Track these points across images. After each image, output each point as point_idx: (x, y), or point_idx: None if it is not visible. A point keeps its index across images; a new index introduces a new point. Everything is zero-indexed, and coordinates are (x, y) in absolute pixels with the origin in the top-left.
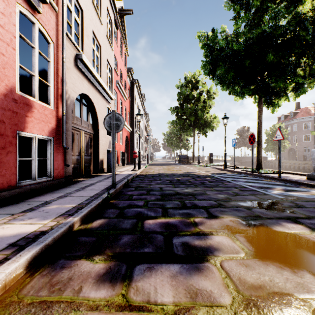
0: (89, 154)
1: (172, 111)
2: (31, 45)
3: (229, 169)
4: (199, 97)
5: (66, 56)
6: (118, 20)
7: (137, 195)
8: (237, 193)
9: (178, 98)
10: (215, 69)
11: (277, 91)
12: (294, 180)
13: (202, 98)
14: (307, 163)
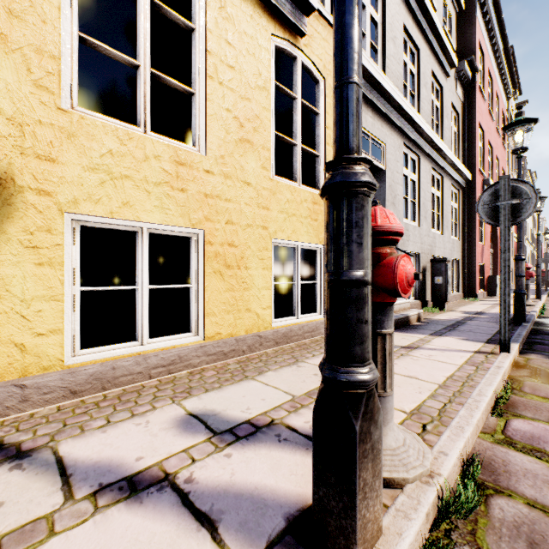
0: None
1: None
2: None
3: None
4: None
5: None
6: None
7: None
8: None
9: None
10: None
11: None
12: None
13: None
14: None
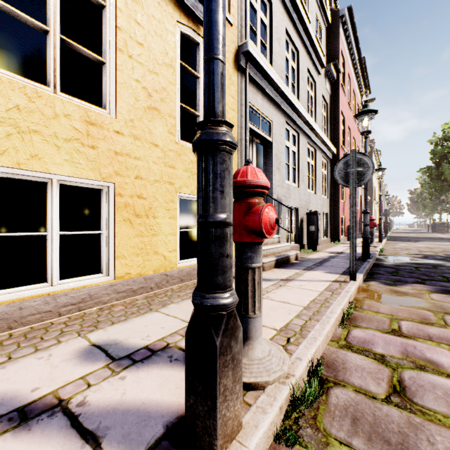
0: None
1: (422, 173)
2: (357, 191)
3: None
4: None
5: None
6: None
7: (397, 239)
8: (449, 241)
9: (431, 158)
10: None
11: None
12: None
13: None
14: None
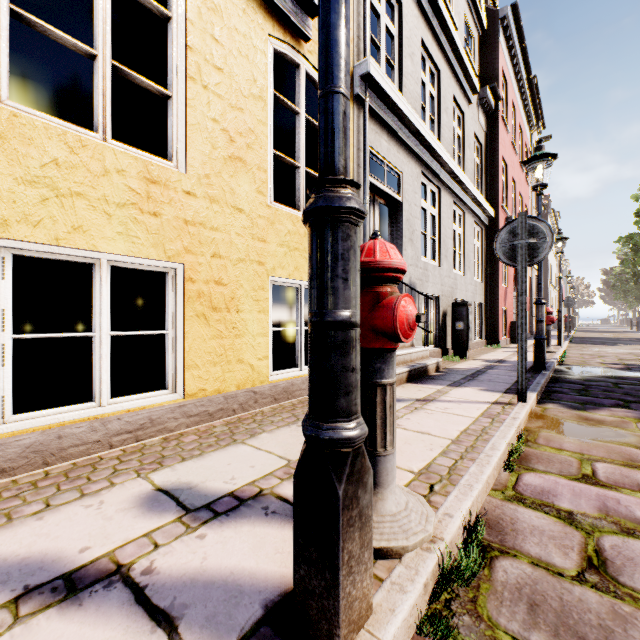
0: None
1: (622, 244)
2: None
3: None
4: None
5: None
6: None
7: (584, 341)
8: None
9: (637, 221)
10: None
11: None
12: None
13: None
14: None
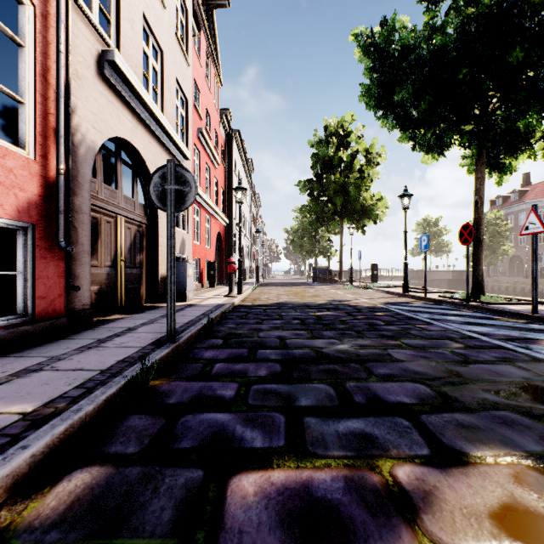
0: (137, 265)
1: (302, 189)
2: None
3: (413, 293)
4: (351, 162)
5: (76, 49)
6: (202, 15)
7: (225, 360)
8: (466, 355)
9: (314, 164)
10: (390, 96)
11: (513, 141)
12: None
13: (356, 164)
14: None
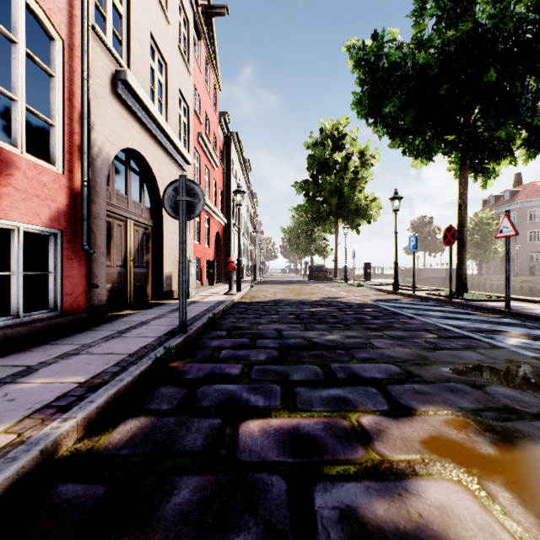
0: (144, 265)
1: (298, 189)
2: (8, 35)
3: (402, 291)
4: (346, 163)
5: (94, 72)
6: (202, 24)
7: (230, 348)
8: (436, 343)
9: (309, 166)
10: (380, 106)
11: (495, 148)
12: (539, 316)
13: (351, 166)
14: (537, 280)
